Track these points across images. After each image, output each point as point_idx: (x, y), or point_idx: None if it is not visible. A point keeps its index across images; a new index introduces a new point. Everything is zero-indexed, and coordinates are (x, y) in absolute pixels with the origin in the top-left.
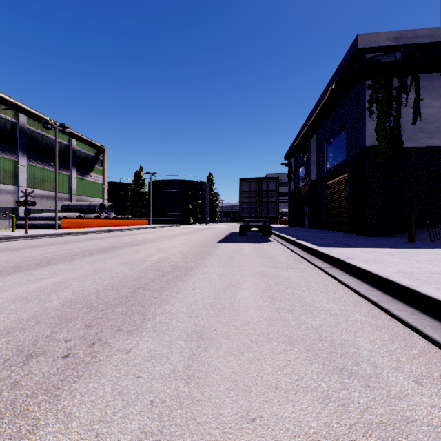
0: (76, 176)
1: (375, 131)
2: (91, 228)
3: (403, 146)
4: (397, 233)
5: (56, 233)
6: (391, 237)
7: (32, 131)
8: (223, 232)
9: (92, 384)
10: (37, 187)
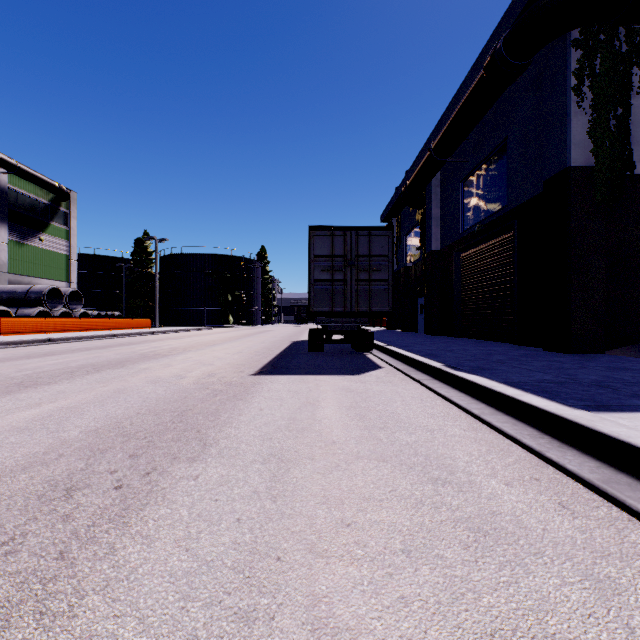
0: (8, 237)
1: (588, 135)
2: (19, 335)
3: (634, 172)
4: (624, 345)
5: None
6: (618, 354)
7: None
8: (278, 342)
9: None
10: None
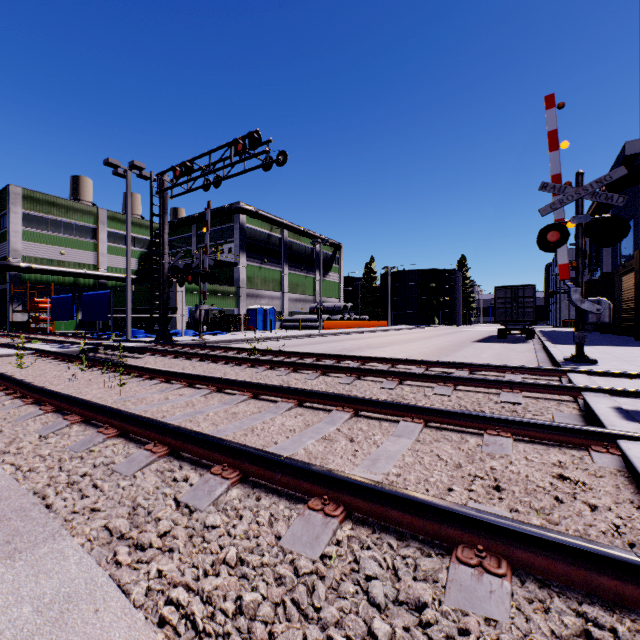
0: (318, 277)
1: None
2: (343, 329)
3: None
4: None
5: (334, 333)
6: None
7: (290, 242)
8: (480, 335)
9: (445, 358)
10: (293, 292)
